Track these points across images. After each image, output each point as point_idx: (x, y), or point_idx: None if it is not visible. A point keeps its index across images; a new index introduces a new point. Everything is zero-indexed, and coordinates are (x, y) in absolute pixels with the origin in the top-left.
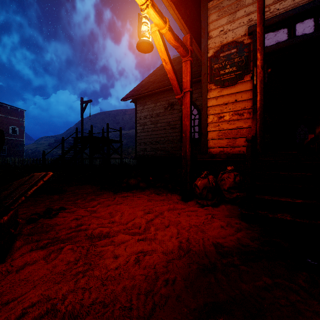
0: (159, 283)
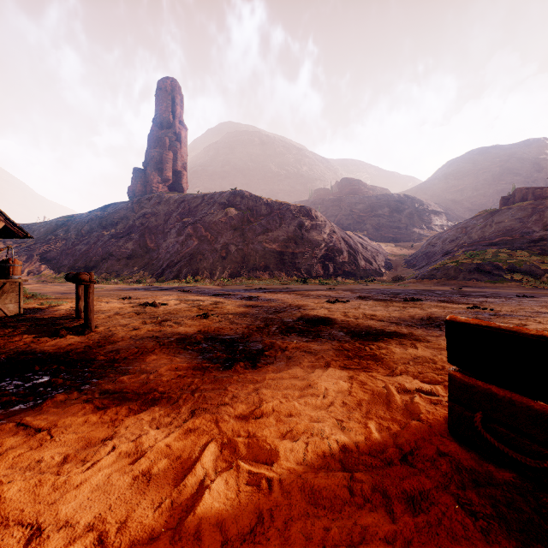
0: (247, 390)
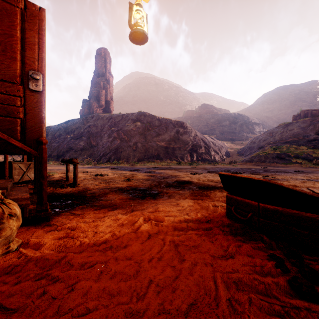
0: (152, 205)
